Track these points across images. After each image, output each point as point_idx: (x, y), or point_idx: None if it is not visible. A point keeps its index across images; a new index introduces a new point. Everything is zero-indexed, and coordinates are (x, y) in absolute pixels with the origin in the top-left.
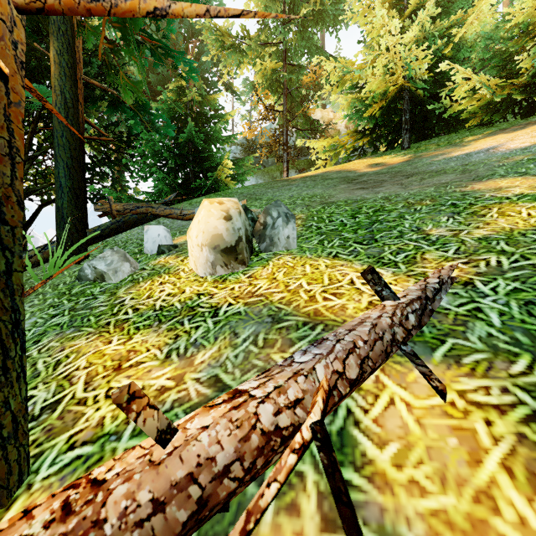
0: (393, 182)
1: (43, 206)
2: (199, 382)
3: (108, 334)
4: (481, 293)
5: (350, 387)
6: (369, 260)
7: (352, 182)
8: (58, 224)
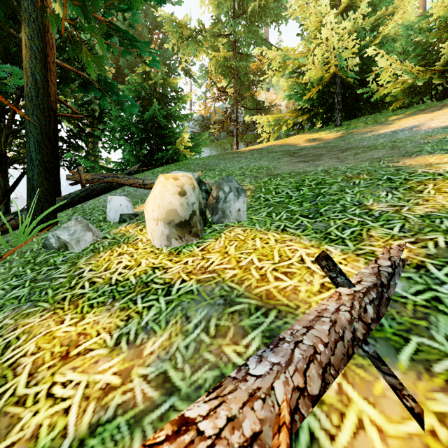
0: (330, 156)
1: (25, 173)
2: (147, 380)
3: (62, 312)
4: (436, 279)
5: (313, 406)
6: (317, 235)
7: (293, 156)
8: (28, 194)
